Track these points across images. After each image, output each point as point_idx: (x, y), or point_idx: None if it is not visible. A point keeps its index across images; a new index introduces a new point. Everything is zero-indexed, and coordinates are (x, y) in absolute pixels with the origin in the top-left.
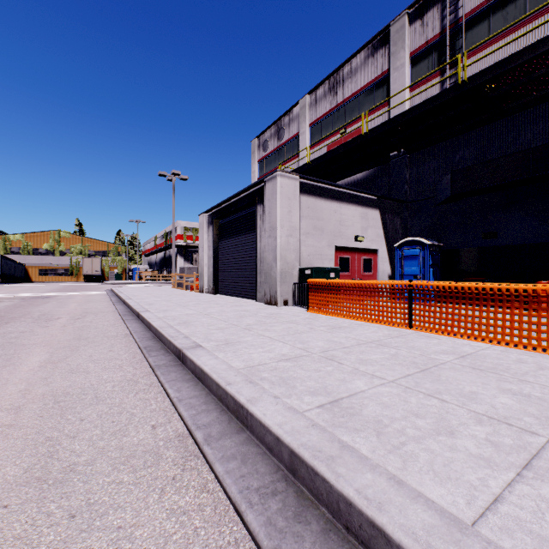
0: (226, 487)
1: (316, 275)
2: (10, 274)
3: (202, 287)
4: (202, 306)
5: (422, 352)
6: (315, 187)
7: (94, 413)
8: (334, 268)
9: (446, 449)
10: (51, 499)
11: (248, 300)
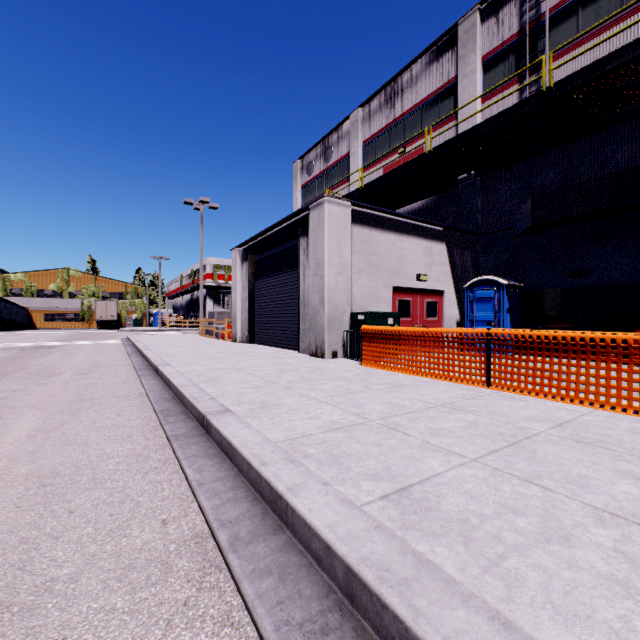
0: (256, 620)
1: (372, 322)
2: (11, 319)
3: (235, 336)
4: (233, 359)
5: (507, 419)
6: (369, 216)
7: (89, 501)
8: (393, 312)
9: (563, 565)
10: (12, 638)
11: (289, 351)
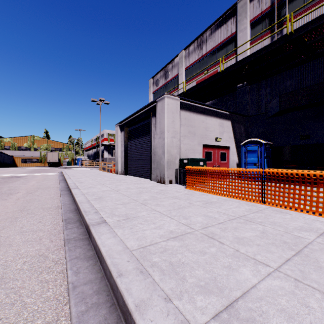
0: None
1: (191, 163)
2: (3, 161)
3: (117, 171)
4: (114, 184)
5: (285, 229)
6: (189, 105)
7: None
8: (203, 158)
9: None
10: None
11: (146, 179)
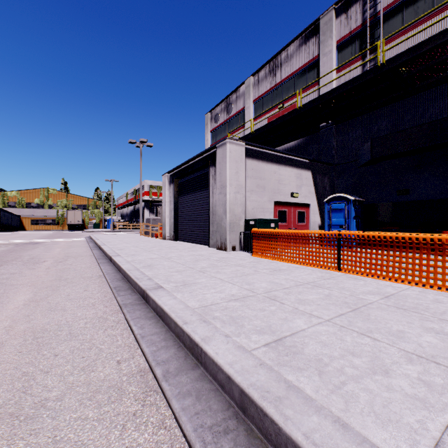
0: (181, 425)
1: (259, 225)
2: (8, 223)
3: (165, 235)
4: (164, 251)
5: (351, 293)
6: (258, 152)
7: (67, 348)
8: (274, 219)
9: (383, 388)
10: (21, 436)
11: (202, 246)
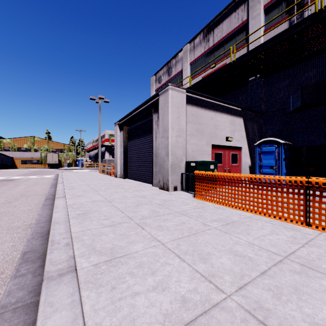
0: None
1: (200, 167)
2: (2, 163)
3: (116, 173)
4: (110, 191)
5: None
6: (197, 99)
7: None
8: (214, 161)
9: None
10: None
11: (147, 184)
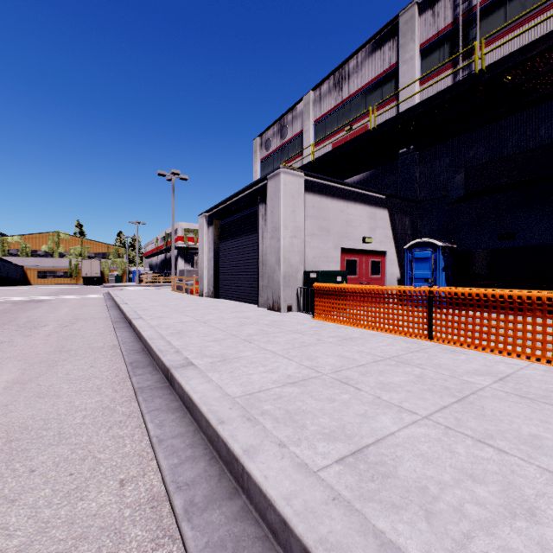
0: None
1: (323, 279)
2: (8, 276)
3: (202, 291)
4: (199, 312)
5: (452, 373)
6: (320, 185)
7: (51, 459)
8: (342, 271)
9: (535, 548)
10: None
11: (249, 305)
